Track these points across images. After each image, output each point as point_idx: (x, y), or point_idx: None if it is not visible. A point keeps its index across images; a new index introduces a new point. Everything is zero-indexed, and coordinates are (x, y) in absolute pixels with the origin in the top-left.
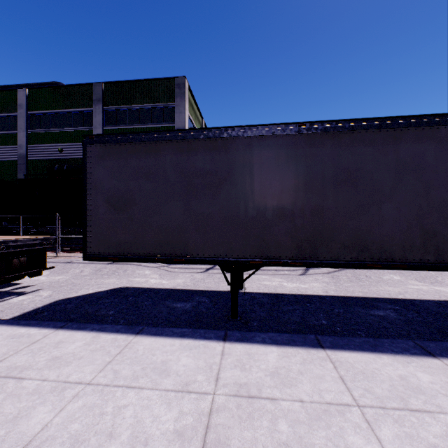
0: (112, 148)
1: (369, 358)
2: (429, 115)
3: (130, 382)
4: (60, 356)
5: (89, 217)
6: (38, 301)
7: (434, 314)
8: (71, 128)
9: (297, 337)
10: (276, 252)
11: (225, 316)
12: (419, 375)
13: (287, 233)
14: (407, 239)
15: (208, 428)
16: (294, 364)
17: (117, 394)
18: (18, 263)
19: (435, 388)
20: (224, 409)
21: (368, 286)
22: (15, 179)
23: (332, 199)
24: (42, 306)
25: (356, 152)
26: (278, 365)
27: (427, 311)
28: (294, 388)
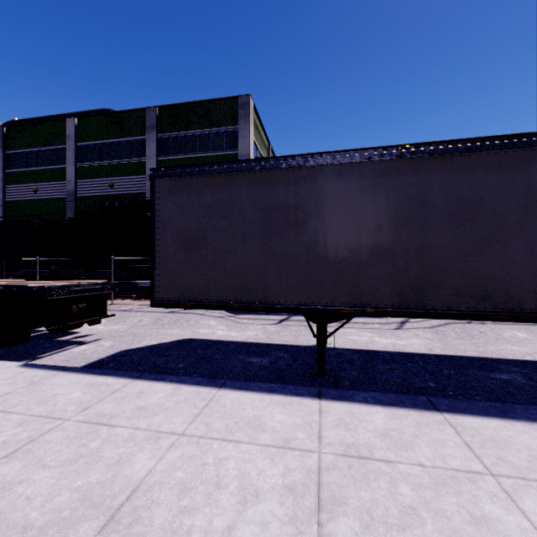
0: (182, 182)
1: (498, 424)
2: None
3: (225, 435)
4: (145, 406)
5: (158, 259)
6: (101, 351)
7: None
8: (122, 160)
9: (405, 398)
10: (373, 299)
11: (310, 374)
12: None
13: (386, 277)
14: None
15: (321, 486)
16: (406, 426)
17: (215, 446)
18: (77, 310)
19: None
20: (334, 468)
21: (484, 344)
22: (64, 218)
23: (442, 236)
24: (106, 356)
25: (474, 179)
26: (388, 426)
27: None
28: (411, 451)
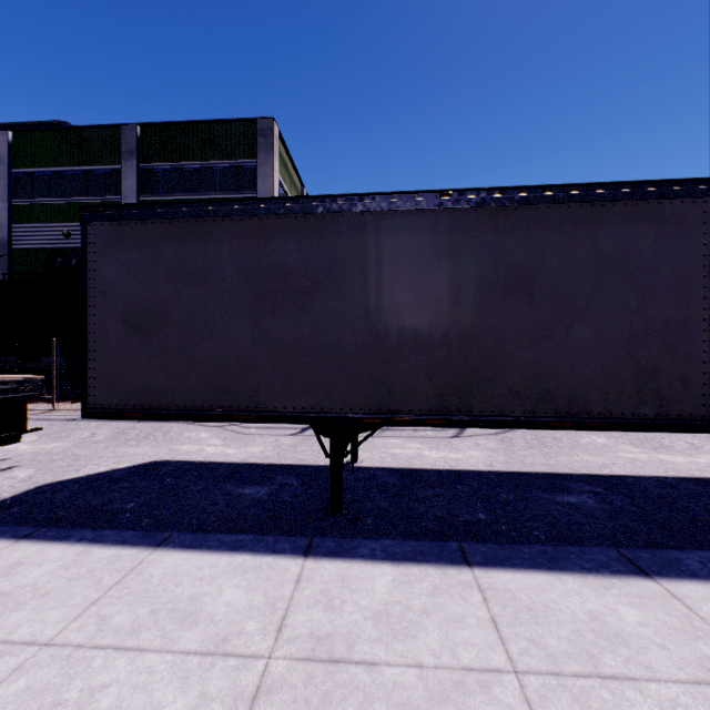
0: (131, 229)
1: (543, 581)
2: (646, 181)
3: (124, 639)
4: (9, 592)
5: (93, 345)
6: (7, 487)
7: (655, 500)
8: (84, 198)
9: (428, 547)
10: (404, 403)
11: (322, 509)
12: (622, 611)
13: (421, 372)
14: (611, 382)
15: None
16: (417, 596)
17: (95, 663)
18: None
19: (645, 635)
20: (282, 687)
21: (557, 455)
22: None
23: (493, 316)
24: (12, 496)
25: (532, 241)
26: (391, 598)
27: (645, 495)
28: (411, 641)
